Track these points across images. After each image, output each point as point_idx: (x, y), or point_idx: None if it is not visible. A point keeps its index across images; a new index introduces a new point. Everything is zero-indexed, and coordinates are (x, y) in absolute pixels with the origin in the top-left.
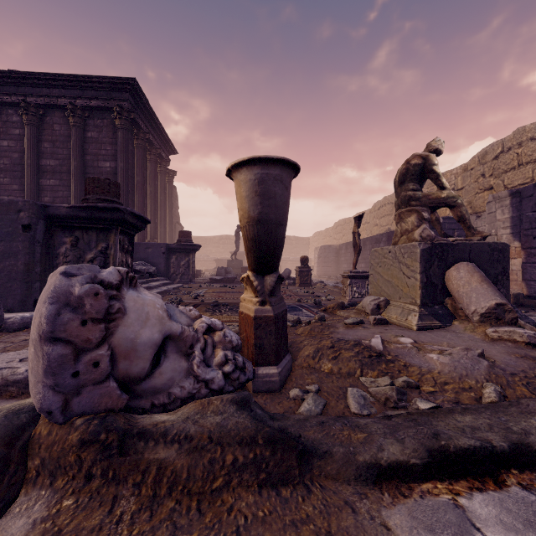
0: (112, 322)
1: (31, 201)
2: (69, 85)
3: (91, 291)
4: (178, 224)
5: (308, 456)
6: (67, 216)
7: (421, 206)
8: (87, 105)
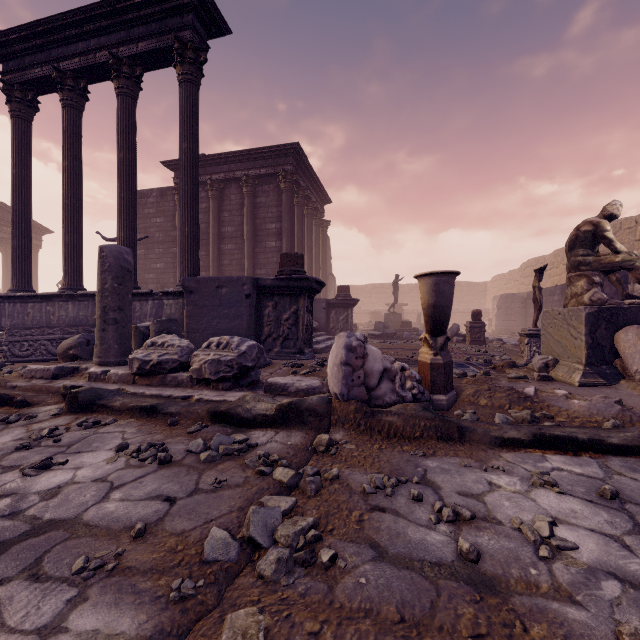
0: (364, 359)
1: (251, 277)
2: (244, 159)
3: (359, 344)
4: (331, 276)
5: (463, 431)
6: (271, 286)
7: (592, 271)
8: (257, 174)
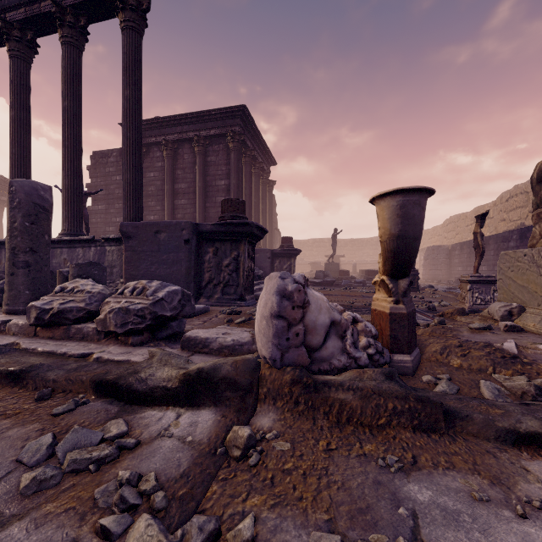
0: (304, 308)
1: (189, 222)
2: (195, 121)
3: (297, 289)
4: (276, 230)
5: (451, 416)
6: (211, 231)
7: None
8: (208, 134)
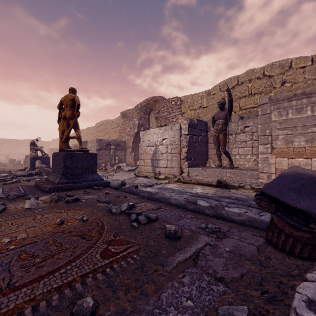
0: None
1: None
2: None
3: None
4: None
5: None
6: None
7: (33, 150)
8: None
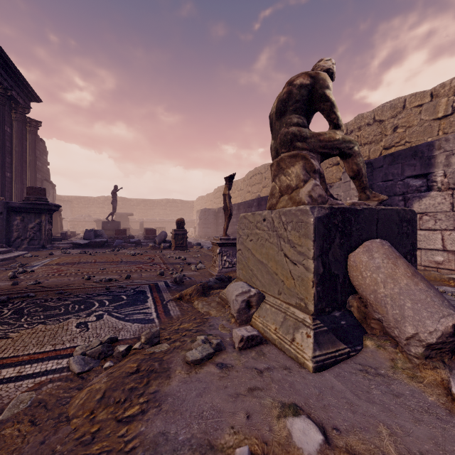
0: None
1: None
2: None
3: None
4: (47, 182)
5: None
6: None
7: (309, 150)
8: None
